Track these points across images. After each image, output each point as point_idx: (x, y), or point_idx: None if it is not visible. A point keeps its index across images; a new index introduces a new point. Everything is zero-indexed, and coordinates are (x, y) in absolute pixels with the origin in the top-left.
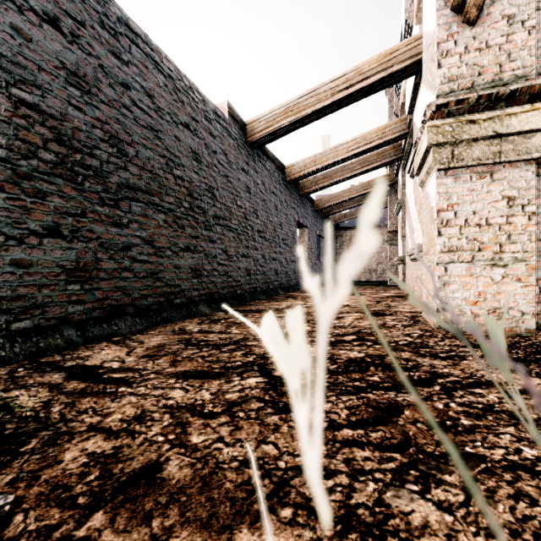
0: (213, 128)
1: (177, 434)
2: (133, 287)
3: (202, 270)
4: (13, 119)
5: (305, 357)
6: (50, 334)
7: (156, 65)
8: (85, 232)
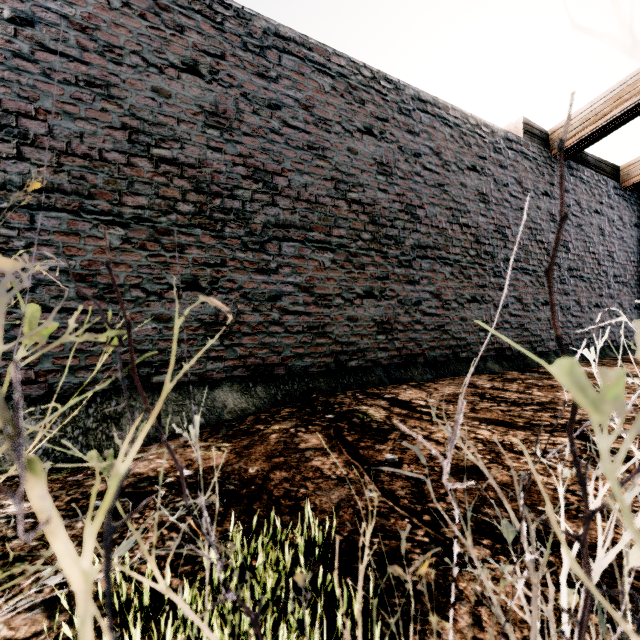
0: (503, 157)
1: (492, 456)
2: (423, 339)
3: (490, 322)
4: (349, 215)
5: (594, 356)
6: (368, 372)
7: (443, 121)
8: (389, 292)
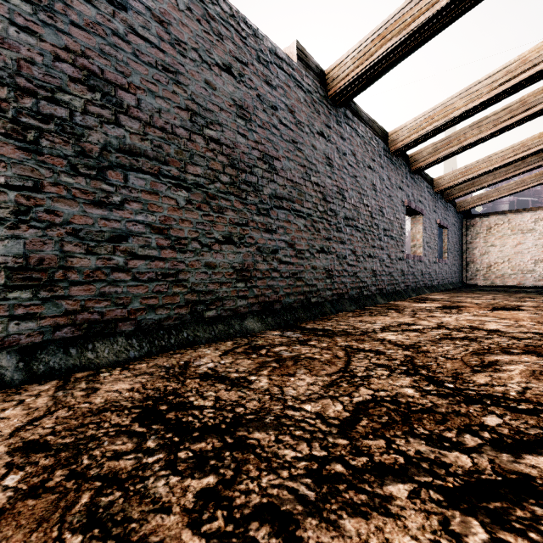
0: (271, 74)
1: None
2: (130, 295)
3: (252, 270)
4: None
5: None
6: None
7: None
8: (42, 214)
